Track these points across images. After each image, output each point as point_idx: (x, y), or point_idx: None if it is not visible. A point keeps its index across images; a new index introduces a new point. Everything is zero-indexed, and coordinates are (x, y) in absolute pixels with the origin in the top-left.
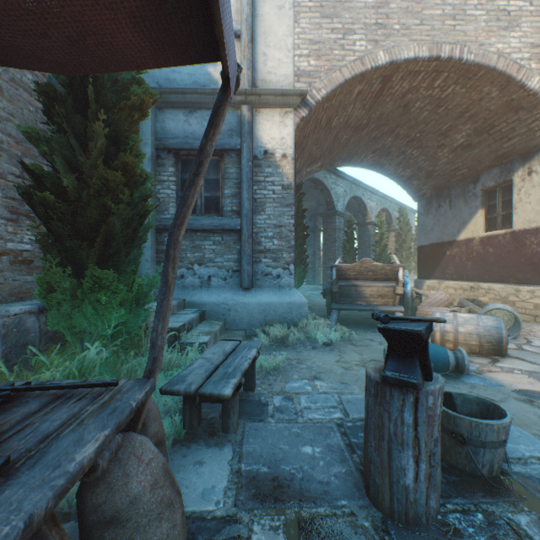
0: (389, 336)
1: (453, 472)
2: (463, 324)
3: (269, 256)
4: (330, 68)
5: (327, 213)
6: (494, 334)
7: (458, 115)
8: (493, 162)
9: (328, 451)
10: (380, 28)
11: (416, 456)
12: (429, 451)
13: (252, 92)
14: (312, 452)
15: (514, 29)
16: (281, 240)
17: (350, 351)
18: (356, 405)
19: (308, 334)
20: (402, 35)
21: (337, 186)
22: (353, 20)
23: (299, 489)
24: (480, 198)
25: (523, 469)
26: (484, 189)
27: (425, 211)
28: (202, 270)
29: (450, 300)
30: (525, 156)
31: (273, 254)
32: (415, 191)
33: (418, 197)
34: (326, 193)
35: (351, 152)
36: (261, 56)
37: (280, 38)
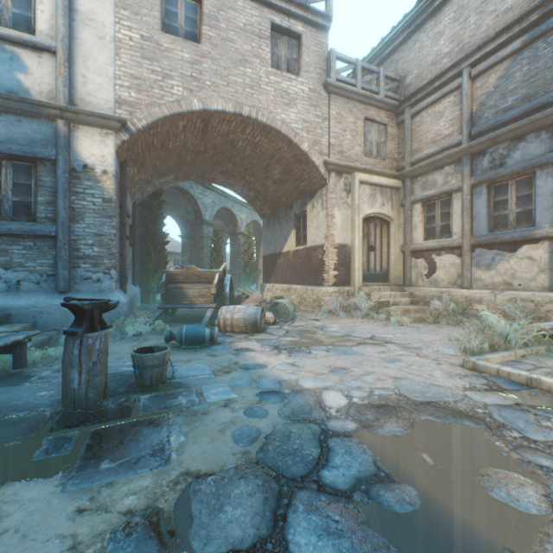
0: (72, 309)
1: (135, 387)
2: (237, 312)
3: (89, 261)
4: (151, 103)
5: (196, 222)
6: (254, 318)
7: (270, 157)
8: (298, 195)
9: (60, 392)
10: (195, 80)
11: (80, 371)
12: (89, 368)
13: (68, 109)
14: (46, 394)
15: (293, 106)
16: (102, 247)
17: (153, 339)
18: (112, 368)
19: (123, 329)
20: (213, 91)
21: (206, 197)
22: (172, 68)
23: (15, 409)
24: (293, 221)
25: (178, 380)
26: (295, 215)
27: (267, 227)
28: (9, 274)
29: (264, 298)
30: (311, 195)
31: (94, 260)
32: (260, 209)
33: (262, 214)
34: (193, 202)
35: (202, 170)
36: (80, 77)
37: (101, 65)
